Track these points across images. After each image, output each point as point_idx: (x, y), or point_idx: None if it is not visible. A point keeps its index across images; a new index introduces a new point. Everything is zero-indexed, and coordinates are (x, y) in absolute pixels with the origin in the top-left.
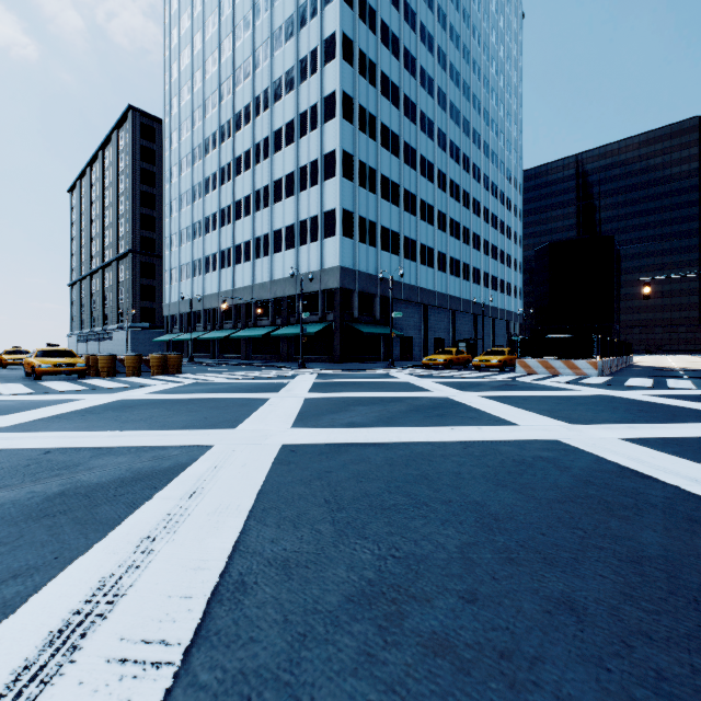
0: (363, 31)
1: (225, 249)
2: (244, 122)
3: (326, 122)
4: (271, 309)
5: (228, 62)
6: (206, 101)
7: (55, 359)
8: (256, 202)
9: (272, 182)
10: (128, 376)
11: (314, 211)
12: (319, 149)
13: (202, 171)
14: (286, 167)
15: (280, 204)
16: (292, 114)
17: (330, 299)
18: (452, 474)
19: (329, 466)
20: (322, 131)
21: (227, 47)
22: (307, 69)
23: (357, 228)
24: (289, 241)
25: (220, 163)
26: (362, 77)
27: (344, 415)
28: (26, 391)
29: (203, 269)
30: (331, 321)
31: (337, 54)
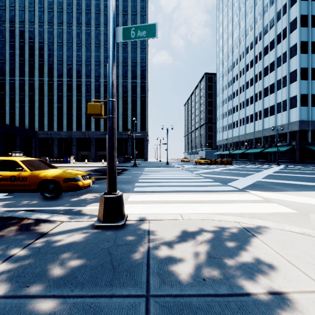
0: (314, 5)
1: (241, 118)
2: (250, 67)
3: (291, 58)
4: (262, 141)
5: (242, 46)
6: (233, 63)
7: (203, 160)
8: (255, 98)
9: (263, 89)
10: (219, 165)
11: (284, 98)
12: (287, 71)
13: (231, 90)
14: (270, 81)
15: (267, 97)
16: (273, 59)
17: (293, 135)
18: (300, 178)
19: (277, 176)
20: (289, 63)
21: (242, 40)
22: (280, 38)
23: (310, 100)
24: (271, 112)
25: (239, 85)
26: (313, 28)
27: (285, 173)
28: (205, 166)
29: (232, 127)
30: (293, 145)
31: (297, 27)
